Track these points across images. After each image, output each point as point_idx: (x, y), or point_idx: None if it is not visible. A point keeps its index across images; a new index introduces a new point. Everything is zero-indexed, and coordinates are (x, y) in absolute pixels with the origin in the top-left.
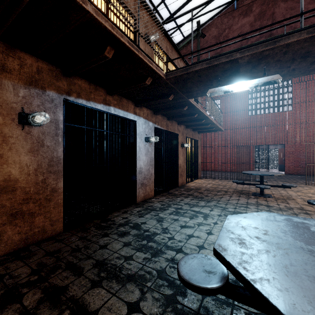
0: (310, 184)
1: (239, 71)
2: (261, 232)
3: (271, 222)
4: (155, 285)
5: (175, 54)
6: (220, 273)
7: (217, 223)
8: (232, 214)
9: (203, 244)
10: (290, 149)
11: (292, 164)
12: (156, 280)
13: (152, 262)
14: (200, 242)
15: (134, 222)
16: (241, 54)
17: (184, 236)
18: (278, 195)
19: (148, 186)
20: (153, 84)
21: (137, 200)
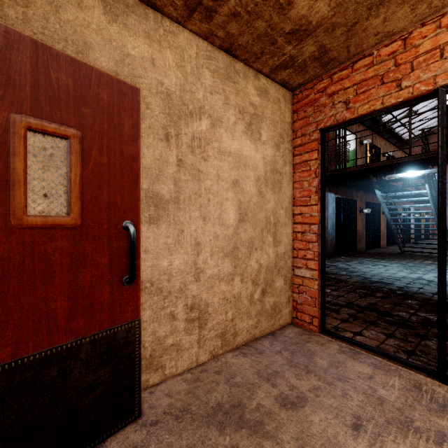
0: None
1: None
2: None
3: None
4: None
5: None
6: None
7: None
8: None
9: None
10: None
11: None
12: None
13: None
14: None
15: None
16: None
17: None
18: None
19: (413, 236)
20: None
21: (411, 241)
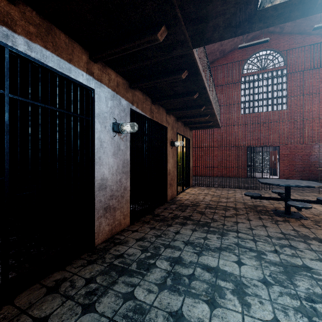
0: (321, 192)
1: None
2: None
3: None
4: None
5: None
6: None
7: None
8: (286, 274)
9: None
10: (285, 151)
11: (286, 167)
12: None
13: None
14: None
15: None
16: None
17: None
18: (308, 213)
19: (119, 209)
20: None
21: (95, 240)
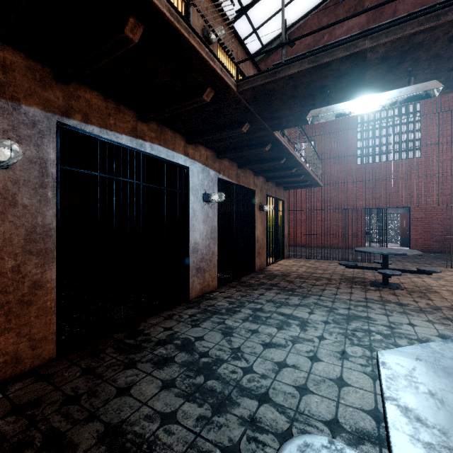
0: (452, 266)
1: (364, 77)
2: None
3: None
4: None
5: (250, 66)
6: None
7: (324, 338)
8: (346, 319)
9: (305, 383)
10: (418, 214)
11: (420, 236)
12: None
13: (213, 426)
14: (299, 379)
15: (183, 336)
16: (373, 42)
17: (270, 365)
18: (411, 284)
19: (208, 272)
20: (215, 102)
21: (190, 295)
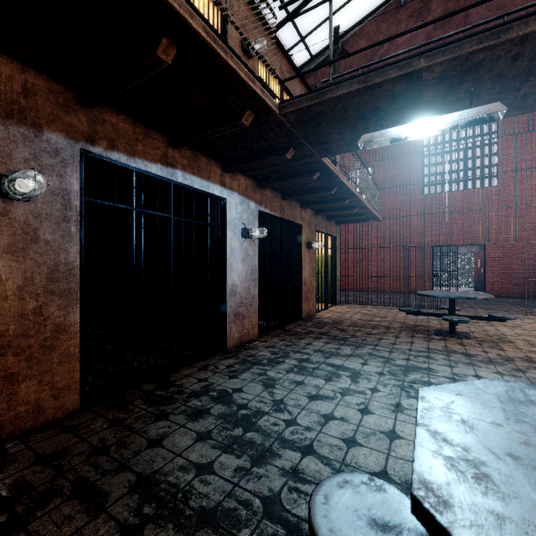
0: (533, 313)
1: (421, 98)
2: (513, 437)
3: (524, 408)
4: (259, 535)
5: (296, 82)
6: (410, 532)
7: (377, 390)
8: (404, 371)
9: (353, 436)
10: (495, 253)
11: (497, 278)
12: (260, 522)
13: (252, 477)
14: (347, 431)
15: (220, 388)
16: (428, 61)
17: (316, 418)
18: (482, 333)
19: (247, 318)
20: (256, 126)
21: (227, 344)
